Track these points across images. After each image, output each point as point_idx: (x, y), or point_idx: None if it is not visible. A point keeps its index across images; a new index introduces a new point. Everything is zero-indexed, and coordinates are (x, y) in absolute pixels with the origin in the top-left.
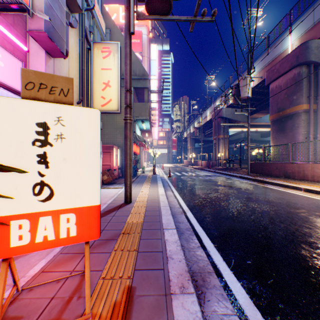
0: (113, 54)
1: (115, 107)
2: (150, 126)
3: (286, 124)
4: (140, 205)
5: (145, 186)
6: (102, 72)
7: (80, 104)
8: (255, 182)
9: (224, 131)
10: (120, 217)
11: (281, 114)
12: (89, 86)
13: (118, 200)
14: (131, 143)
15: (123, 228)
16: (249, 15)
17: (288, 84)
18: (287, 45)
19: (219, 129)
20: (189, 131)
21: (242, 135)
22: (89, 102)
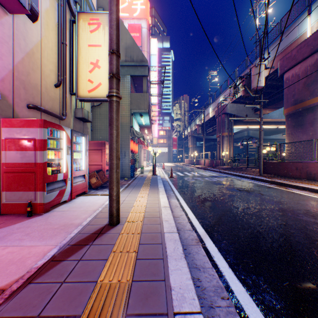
0: (103, 27)
1: (105, 93)
2: (150, 121)
3: (306, 117)
4: (132, 229)
5: (142, 191)
6: (90, 49)
7: (60, 88)
8: (274, 185)
9: (229, 128)
10: (91, 265)
11: (298, 106)
12: (73, 68)
13: (100, 217)
14: (118, 132)
15: (84, 312)
16: (258, 1)
17: (308, 72)
18: (305, 28)
19: (223, 126)
20: (190, 129)
21: (245, 133)
22: (73, 88)
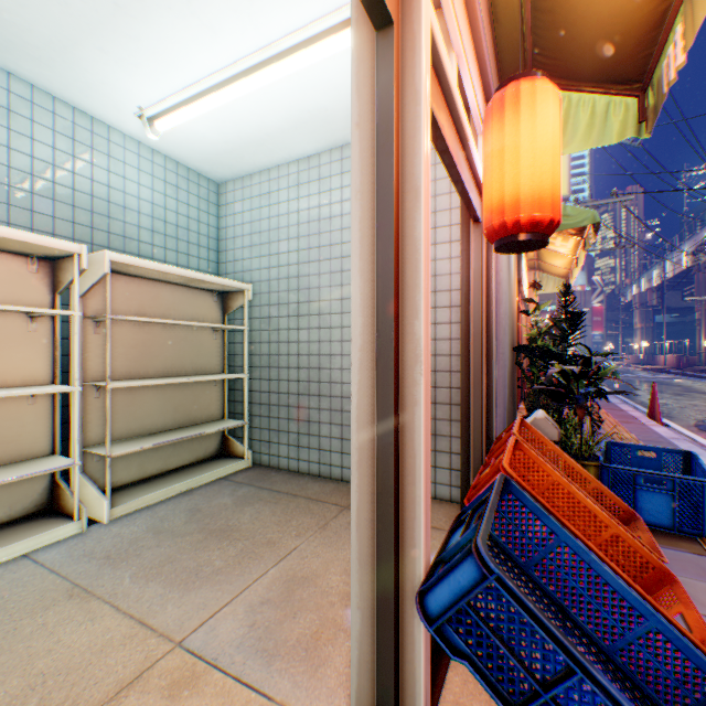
0: None
1: None
2: None
3: None
4: None
5: None
6: None
7: None
8: None
9: None
10: None
11: None
12: None
13: None
14: None
15: None
16: None
17: None
18: None
19: None
20: (637, 288)
21: None
22: None
